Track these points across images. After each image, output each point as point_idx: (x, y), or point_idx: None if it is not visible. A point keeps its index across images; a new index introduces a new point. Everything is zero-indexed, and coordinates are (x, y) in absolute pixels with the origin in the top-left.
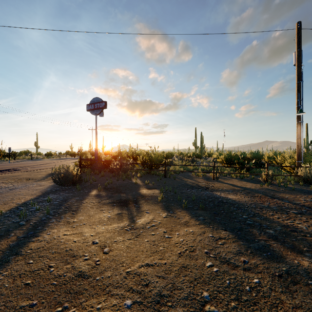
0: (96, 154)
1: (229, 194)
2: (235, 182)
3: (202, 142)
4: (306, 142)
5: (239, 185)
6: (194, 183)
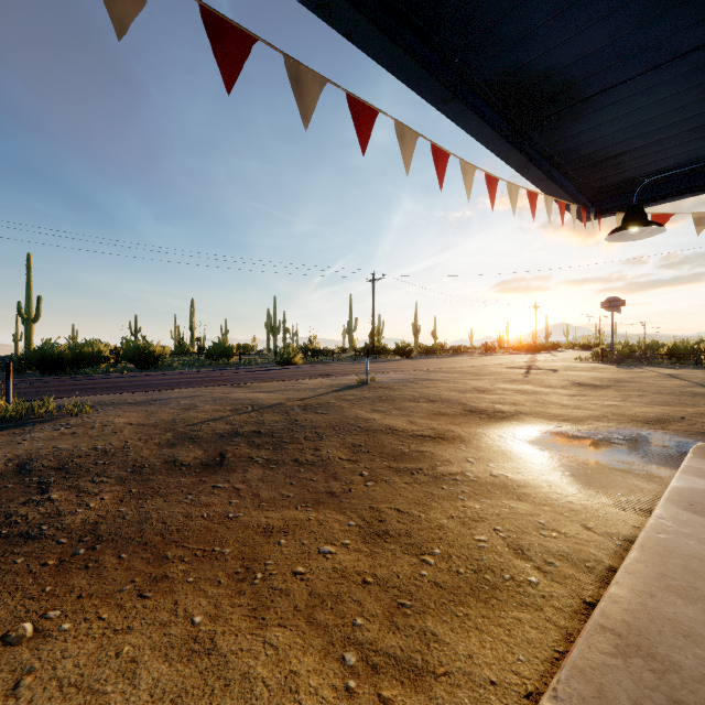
0: (612, 347)
1: None
2: None
3: None
4: None
5: None
6: None
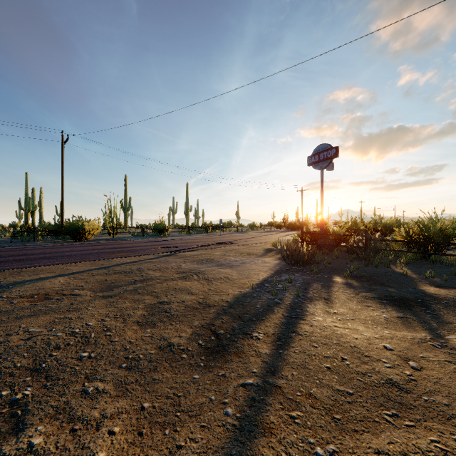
0: (321, 226)
1: None
2: None
3: None
4: None
5: None
6: None
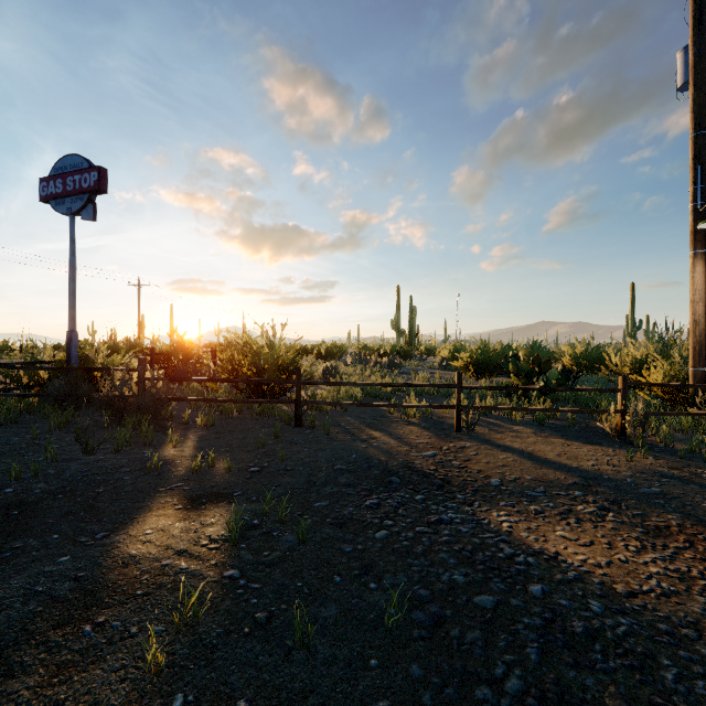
0: (70, 348)
1: (548, 520)
2: (529, 441)
3: (413, 320)
4: (631, 324)
5: (551, 456)
6: (395, 453)
